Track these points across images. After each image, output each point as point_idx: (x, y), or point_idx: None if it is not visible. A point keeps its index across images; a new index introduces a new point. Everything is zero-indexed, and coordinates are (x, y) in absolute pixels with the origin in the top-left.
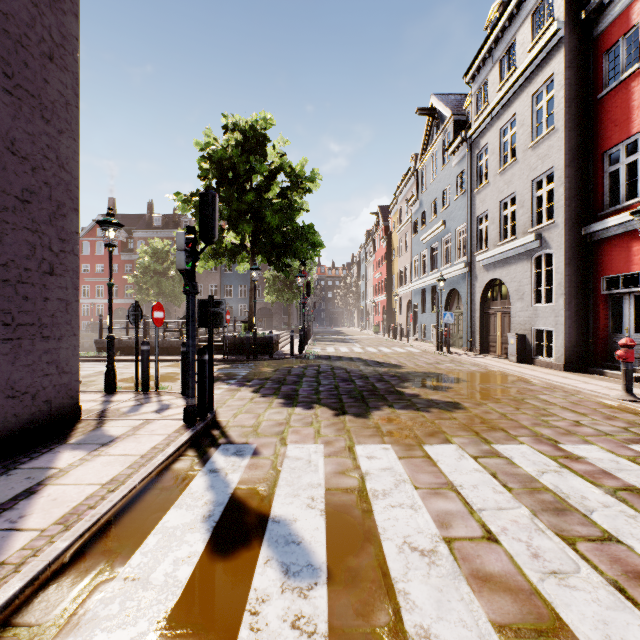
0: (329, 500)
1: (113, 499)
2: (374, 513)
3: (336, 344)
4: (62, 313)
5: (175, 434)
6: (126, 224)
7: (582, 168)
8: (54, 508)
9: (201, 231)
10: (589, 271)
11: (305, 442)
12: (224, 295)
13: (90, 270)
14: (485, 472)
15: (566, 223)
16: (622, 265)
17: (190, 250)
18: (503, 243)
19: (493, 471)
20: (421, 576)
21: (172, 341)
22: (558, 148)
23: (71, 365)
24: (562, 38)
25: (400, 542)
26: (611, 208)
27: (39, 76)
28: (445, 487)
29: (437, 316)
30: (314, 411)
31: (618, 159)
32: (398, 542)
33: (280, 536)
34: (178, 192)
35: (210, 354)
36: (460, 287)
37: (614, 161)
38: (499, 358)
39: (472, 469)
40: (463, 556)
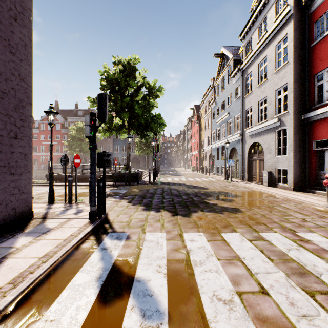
0: (169, 267)
1: (44, 267)
2: (195, 275)
3: (172, 176)
4: (22, 160)
5: (84, 227)
6: (64, 114)
7: (302, 83)
8: (9, 273)
9: (98, 115)
10: (306, 138)
11: (155, 231)
12: (114, 151)
13: (45, 138)
14: (257, 249)
15: (294, 112)
16: (324, 135)
17: (92, 125)
18: (260, 123)
19: (261, 249)
20: (225, 318)
21: (86, 175)
22: (290, 73)
23: (27, 188)
24: (292, 14)
25: (211, 295)
26: (318, 104)
27: (8, 29)
28: (235, 259)
29: (225, 162)
30: (160, 213)
31: (322, 78)
32: (210, 295)
33: (140, 291)
34: (89, 97)
35: (104, 182)
36: (237, 147)
37: (319, 80)
38: (258, 184)
39: (249, 247)
40: (249, 304)
